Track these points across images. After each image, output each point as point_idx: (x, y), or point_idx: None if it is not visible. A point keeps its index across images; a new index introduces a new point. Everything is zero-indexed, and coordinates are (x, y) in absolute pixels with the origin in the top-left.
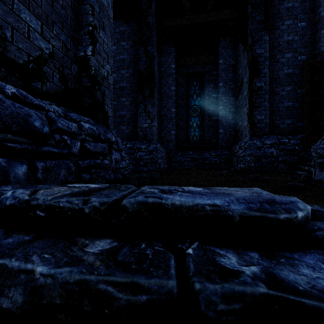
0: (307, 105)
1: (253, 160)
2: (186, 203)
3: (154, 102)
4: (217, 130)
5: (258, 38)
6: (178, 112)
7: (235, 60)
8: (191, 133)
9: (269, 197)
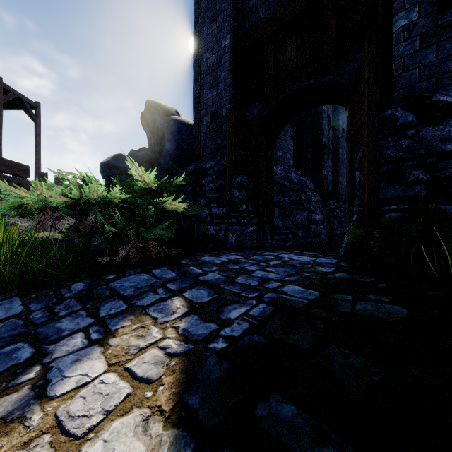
0: None
1: None
2: None
3: None
4: None
5: None
6: None
7: None
8: None
9: None
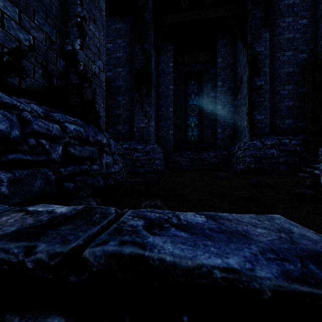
0: (308, 105)
1: (253, 161)
2: (182, 262)
3: (151, 101)
4: (216, 130)
5: (258, 35)
6: (176, 112)
7: (233, 59)
8: (189, 133)
9: (311, 247)
